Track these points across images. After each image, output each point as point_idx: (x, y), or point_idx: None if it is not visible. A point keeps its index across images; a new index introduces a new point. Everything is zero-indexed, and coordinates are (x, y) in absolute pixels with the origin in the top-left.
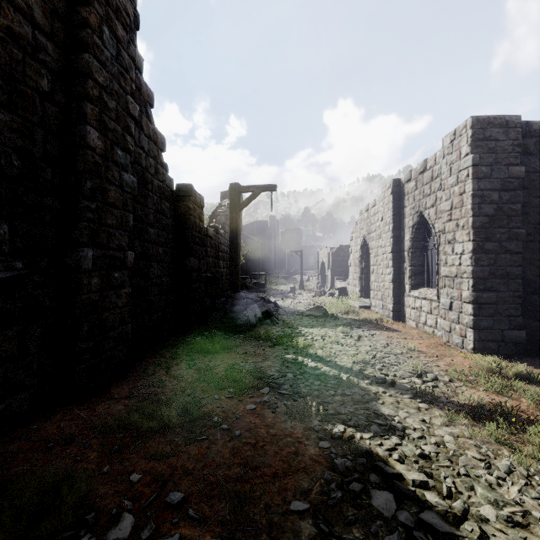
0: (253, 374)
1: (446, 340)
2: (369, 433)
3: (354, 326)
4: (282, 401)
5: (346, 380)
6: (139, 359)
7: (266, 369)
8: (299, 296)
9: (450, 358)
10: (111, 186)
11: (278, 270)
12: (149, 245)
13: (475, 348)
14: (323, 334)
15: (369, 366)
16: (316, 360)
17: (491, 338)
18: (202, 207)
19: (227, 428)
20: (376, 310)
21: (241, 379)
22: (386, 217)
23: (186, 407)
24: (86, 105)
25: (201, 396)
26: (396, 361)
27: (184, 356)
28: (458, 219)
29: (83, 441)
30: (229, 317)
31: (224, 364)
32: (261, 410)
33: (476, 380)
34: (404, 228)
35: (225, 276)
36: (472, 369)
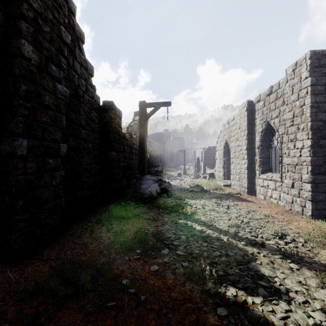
0: (156, 237)
1: (289, 208)
2: (258, 297)
3: (223, 198)
4: (179, 261)
5: (227, 242)
6: (72, 223)
7: (165, 231)
8: (183, 178)
9: (297, 222)
10: (46, 92)
11: (169, 162)
12: (81, 141)
13: (313, 215)
14: (203, 204)
15: (241, 229)
16: (201, 224)
17: (324, 208)
18: (120, 118)
19: (134, 292)
20: (235, 188)
21: (146, 242)
22: (242, 126)
23: (100, 269)
24: (21, 22)
25: (114, 258)
26: (258, 225)
27: (105, 221)
28: (299, 124)
29: (0, 310)
30: (139, 192)
31: (134, 227)
32: (162, 271)
33: (324, 241)
34: (255, 133)
35: (137, 165)
36: (319, 232)
